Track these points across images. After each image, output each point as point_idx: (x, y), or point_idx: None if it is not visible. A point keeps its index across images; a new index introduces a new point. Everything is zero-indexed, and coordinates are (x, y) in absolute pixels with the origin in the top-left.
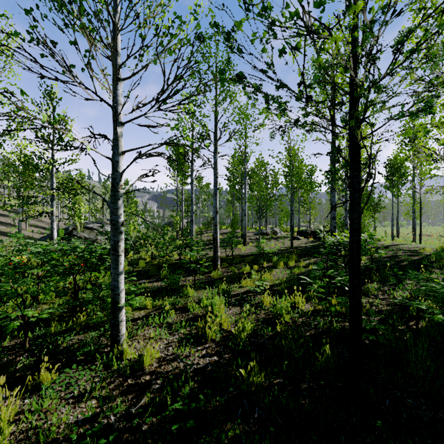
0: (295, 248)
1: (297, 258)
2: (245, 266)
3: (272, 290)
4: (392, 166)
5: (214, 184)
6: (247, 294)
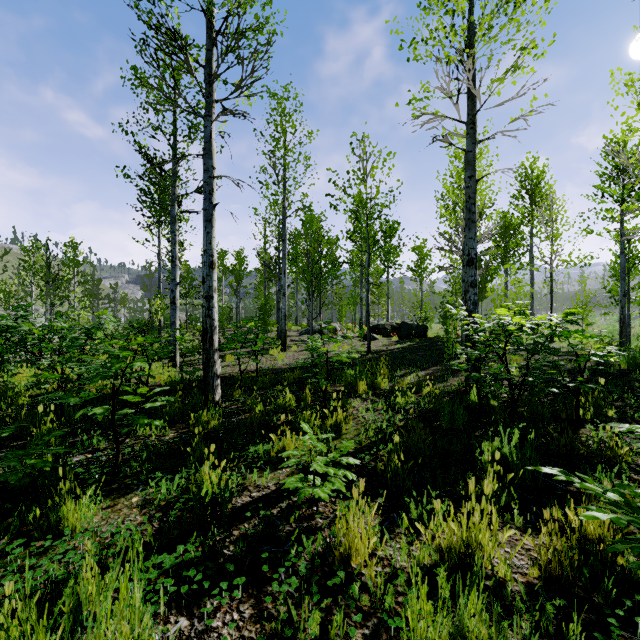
0: (374, 352)
1: (391, 372)
2: (282, 393)
3: (360, 471)
4: (506, 228)
5: (205, 195)
6: (285, 512)
